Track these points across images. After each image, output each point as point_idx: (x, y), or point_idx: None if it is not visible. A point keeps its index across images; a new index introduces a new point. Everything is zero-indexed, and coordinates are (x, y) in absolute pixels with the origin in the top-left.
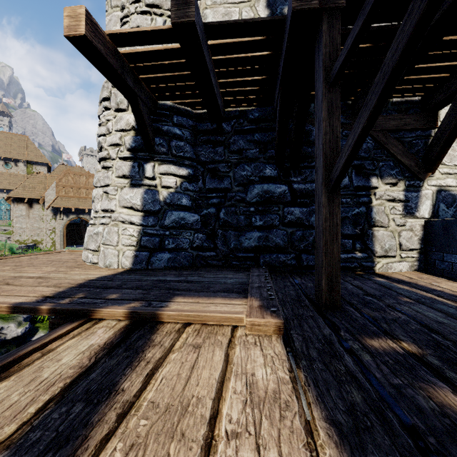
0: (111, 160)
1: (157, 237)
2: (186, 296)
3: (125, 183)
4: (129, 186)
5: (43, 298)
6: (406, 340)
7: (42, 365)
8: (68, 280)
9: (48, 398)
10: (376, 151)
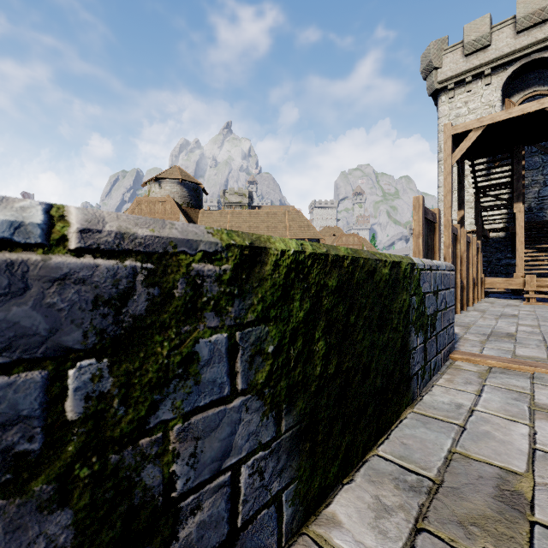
0: None
1: None
2: None
3: None
4: None
5: None
6: None
7: None
8: None
9: None
10: None
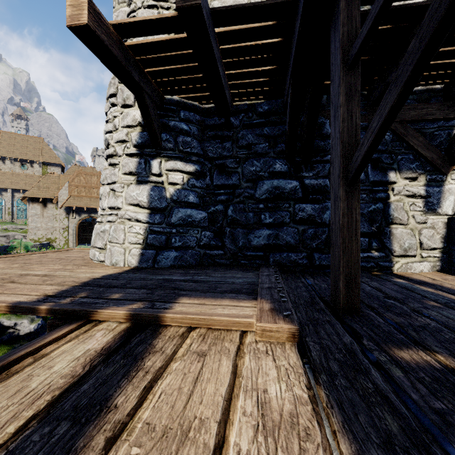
0: (117, 157)
1: (163, 235)
2: (191, 297)
3: (131, 180)
4: (136, 182)
5: (44, 297)
6: (441, 352)
7: (32, 372)
8: (73, 278)
9: (33, 414)
10: (394, 143)
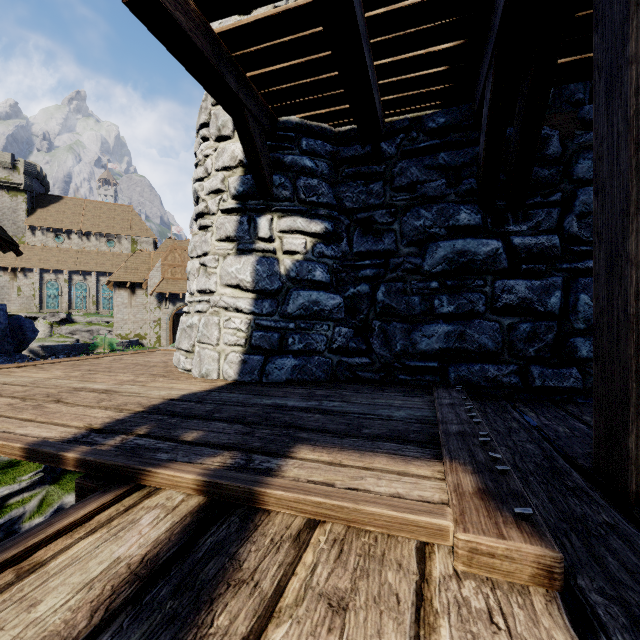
0: (210, 215)
1: (276, 332)
2: (317, 446)
3: (229, 248)
4: (235, 252)
5: (86, 431)
6: None
7: None
8: (141, 398)
9: None
10: None
